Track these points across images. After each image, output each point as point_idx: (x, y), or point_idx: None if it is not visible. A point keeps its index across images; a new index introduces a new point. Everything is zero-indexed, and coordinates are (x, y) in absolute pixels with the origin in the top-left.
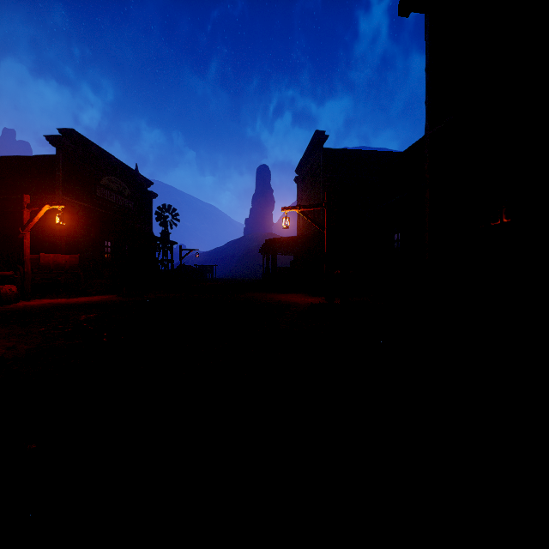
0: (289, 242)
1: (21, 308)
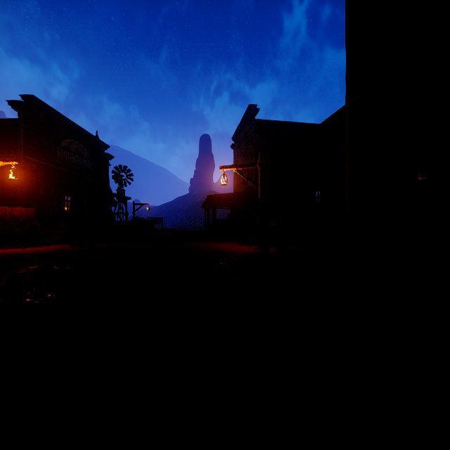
0: (227, 198)
1: None
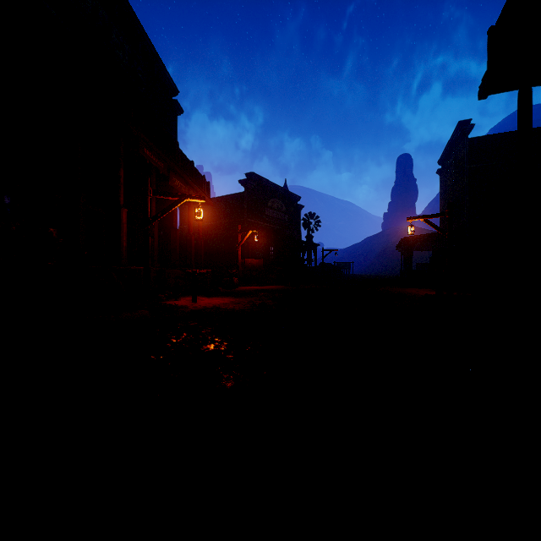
0: (428, 238)
1: (243, 290)
